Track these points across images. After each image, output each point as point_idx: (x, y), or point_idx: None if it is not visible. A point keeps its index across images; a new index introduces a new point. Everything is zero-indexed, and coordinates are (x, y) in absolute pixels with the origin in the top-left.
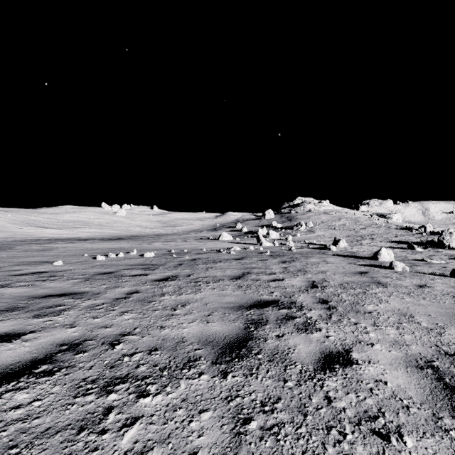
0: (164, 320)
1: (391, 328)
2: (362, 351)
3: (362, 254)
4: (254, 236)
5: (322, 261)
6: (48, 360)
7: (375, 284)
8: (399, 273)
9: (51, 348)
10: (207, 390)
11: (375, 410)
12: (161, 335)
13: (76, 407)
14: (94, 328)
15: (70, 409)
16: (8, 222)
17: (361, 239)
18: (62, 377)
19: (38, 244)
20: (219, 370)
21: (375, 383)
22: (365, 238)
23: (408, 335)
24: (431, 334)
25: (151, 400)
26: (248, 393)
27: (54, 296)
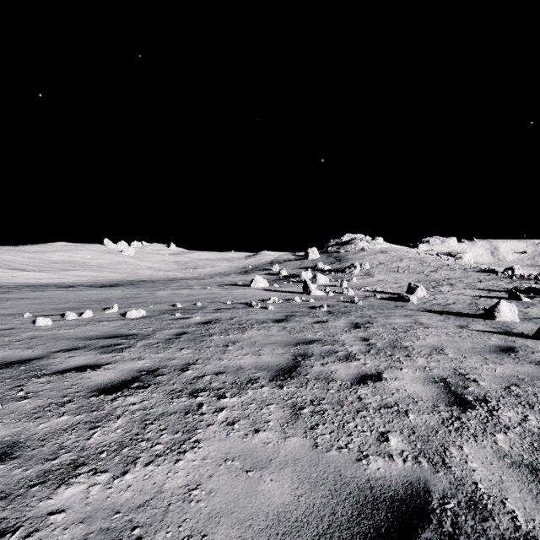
0: None
1: None
2: None
3: (458, 308)
4: (296, 281)
5: (414, 322)
6: None
7: None
8: None
9: None
10: None
11: None
12: None
13: None
14: None
15: None
16: None
17: (437, 285)
18: None
19: None
20: None
21: None
22: (442, 284)
23: None
24: None
25: None
26: None
27: None
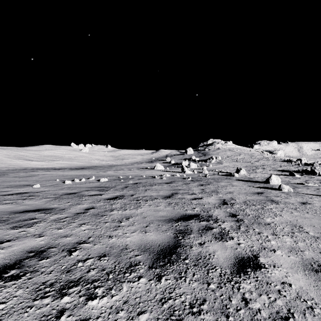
0: (112, 231)
1: (287, 236)
2: (267, 256)
3: (257, 179)
4: (179, 166)
5: (229, 184)
6: (17, 266)
7: (269, 201)
8: (286, 193)
9: (21, 255)
10: (144, 293)
11: (285, 311)
12: (109, 243)
13: (34, 310)
14: (58, 237)
15: (29, 311)
16: (4, 156)
17: (255, 168)
18: (26, 281)
19: (25, 172)
20: (154, 274)
21: (282, 285)
22: (259, 168)
23: (301, 242)
24: (318, 241)
25: (97, 302)
26: (178, 295)
27: (30, 211)
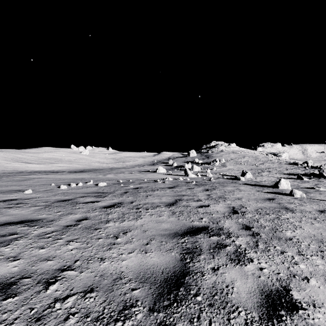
0: (105, 251)
1: (316, 257)
2: (300, 289)
3: (265, 183)
4: (182, 169)
5: (236, 189)
6: None
7: (283, 209)
8: (299, 199)
9: None
10: None
11: None
12: (100, 269)
13: None
14: (36, 260)
15: None
16: (1, 159)
17: (261, 171)
18: None
19: (20, 176)
20: (157, 322)
21: None
22: (264, 171)
23: None
24: None
25: None
26: None
27: (12, 224)
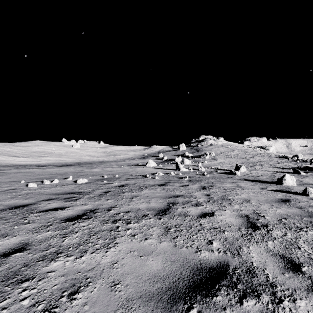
0: None
1: None
2: None
3: (263, 178)
4: (172, 163)
5: (236, 186)
6: None
7: None
8: None
9: None
10: None
11: None
12: None
13: None
14: None
15: None
16: None
17: (253, 165)
18: None
19: None
20: None
21: None
22: (256, 164)
23: None
24: None
25: None
26: None
27: None
